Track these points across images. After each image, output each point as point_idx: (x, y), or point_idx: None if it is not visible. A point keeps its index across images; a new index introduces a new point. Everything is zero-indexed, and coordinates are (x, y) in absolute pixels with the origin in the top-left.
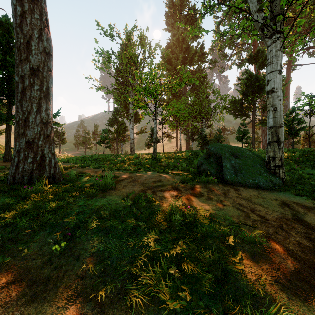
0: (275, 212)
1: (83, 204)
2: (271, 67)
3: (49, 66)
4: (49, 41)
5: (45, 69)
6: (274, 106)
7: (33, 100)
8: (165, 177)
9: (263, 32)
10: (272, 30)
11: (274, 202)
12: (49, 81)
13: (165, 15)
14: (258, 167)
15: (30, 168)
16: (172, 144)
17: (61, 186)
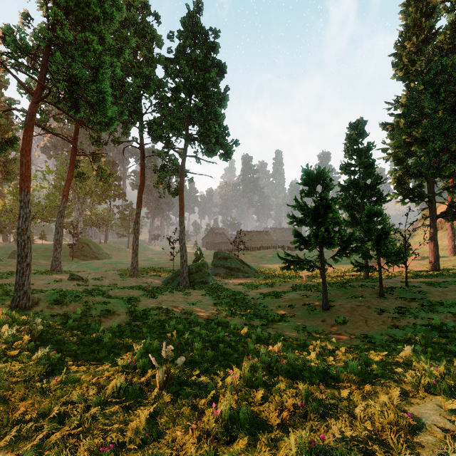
0: None
1: None
2: None
3: None
4: None
5: None
6: None
7: None
8: None
9: None
10: None
11: None
12: None
13: None
14: None
15: None
16: None
17: None
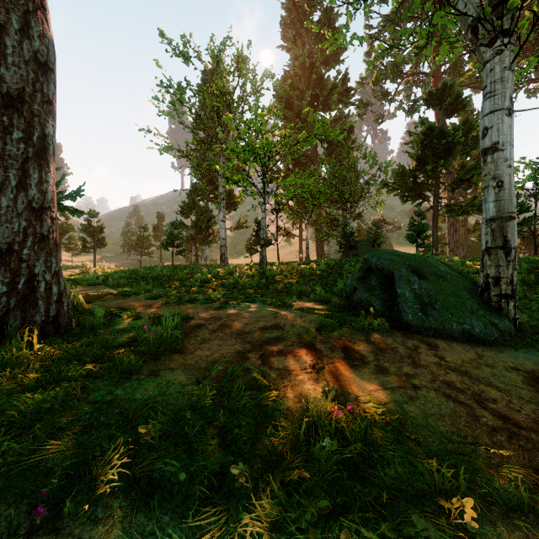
0: (528, 403)
1: (104, 400)
2: (492, 102)
3: (47, 92)
4: (48, 39)
5: (37, 98)
6: (498, 178)
7: (9, 162)
8: (286, 319)
9: (475, 35)
10: (495, 29)
11: (516, 376)
12: (46, 124)
13: (281, 23)
14: (465, 296)
15: (3, 306)
16: (292, 247)
17: (66, 346)
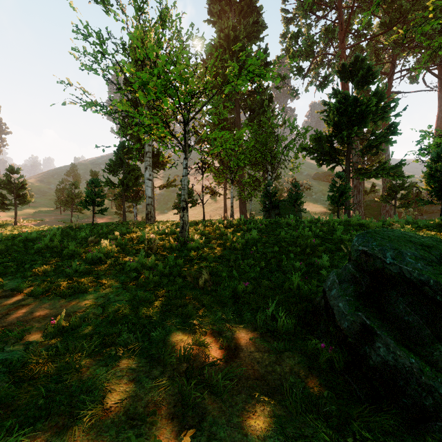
0: None
1: None
2: None
3: None
4: None
5: None
6: None
7: None
8: None
9: None
10: None
11: None
12: None
13: None
14: None
15: None
16: (217, 204)
17: None
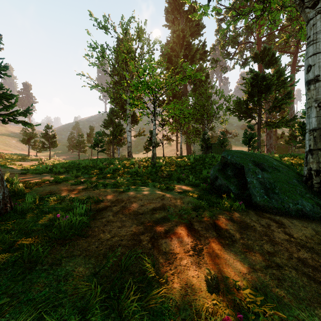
0: None
1: None
2: (314, 47)
3: None
4: None
5: None
6: (319, 101)
7: None
8: (170, 201)
9: (302, 0)
10: None
11: None
12: None
13: (165, 11)
14: (295, 183)
15: None
16: (171, 147)
17: None
